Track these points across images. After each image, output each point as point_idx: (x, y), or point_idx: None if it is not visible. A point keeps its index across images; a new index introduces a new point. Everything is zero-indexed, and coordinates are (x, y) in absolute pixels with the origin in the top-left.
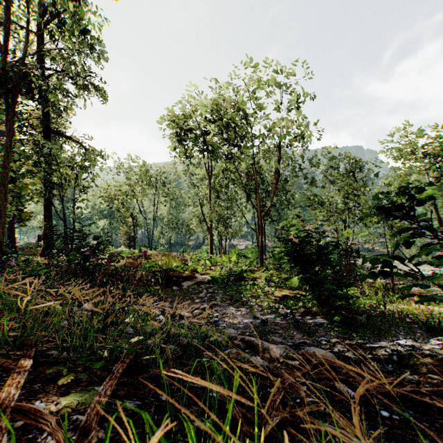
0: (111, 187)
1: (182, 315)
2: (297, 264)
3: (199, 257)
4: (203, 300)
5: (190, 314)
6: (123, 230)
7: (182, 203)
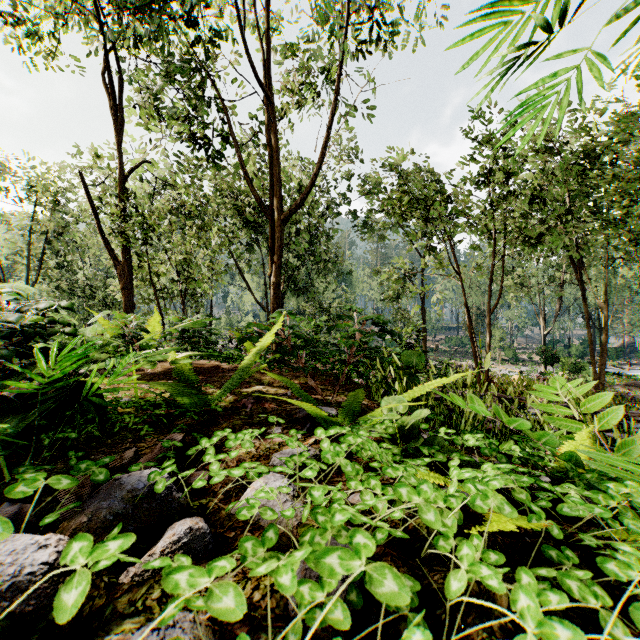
0: None
1: None
2: None
3: None
4: None
5: None
6: None
7: None
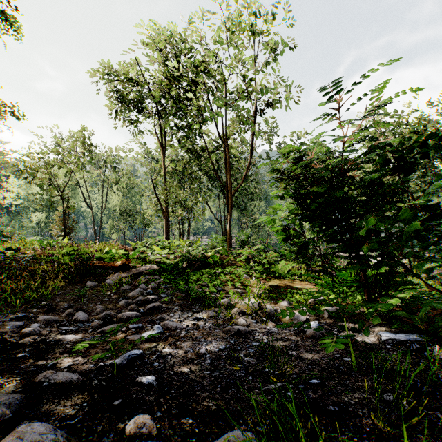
0: (29, 156)
1: (50, 346)
2: (321, 215)
3: (146, 242)
4: (133, 302)
5: (81, 338)
6: (55, 218)
7: (138, 193)
